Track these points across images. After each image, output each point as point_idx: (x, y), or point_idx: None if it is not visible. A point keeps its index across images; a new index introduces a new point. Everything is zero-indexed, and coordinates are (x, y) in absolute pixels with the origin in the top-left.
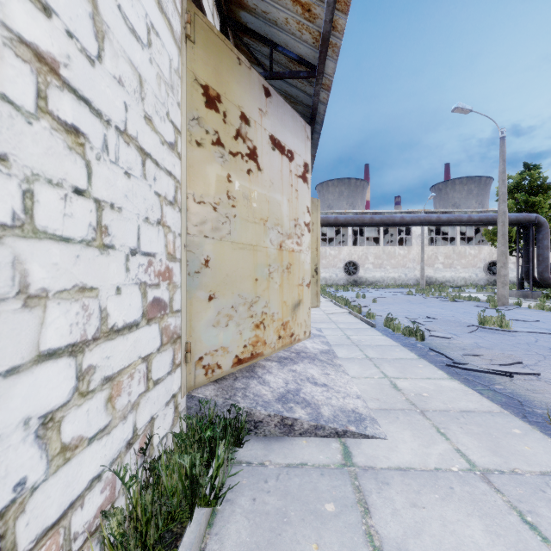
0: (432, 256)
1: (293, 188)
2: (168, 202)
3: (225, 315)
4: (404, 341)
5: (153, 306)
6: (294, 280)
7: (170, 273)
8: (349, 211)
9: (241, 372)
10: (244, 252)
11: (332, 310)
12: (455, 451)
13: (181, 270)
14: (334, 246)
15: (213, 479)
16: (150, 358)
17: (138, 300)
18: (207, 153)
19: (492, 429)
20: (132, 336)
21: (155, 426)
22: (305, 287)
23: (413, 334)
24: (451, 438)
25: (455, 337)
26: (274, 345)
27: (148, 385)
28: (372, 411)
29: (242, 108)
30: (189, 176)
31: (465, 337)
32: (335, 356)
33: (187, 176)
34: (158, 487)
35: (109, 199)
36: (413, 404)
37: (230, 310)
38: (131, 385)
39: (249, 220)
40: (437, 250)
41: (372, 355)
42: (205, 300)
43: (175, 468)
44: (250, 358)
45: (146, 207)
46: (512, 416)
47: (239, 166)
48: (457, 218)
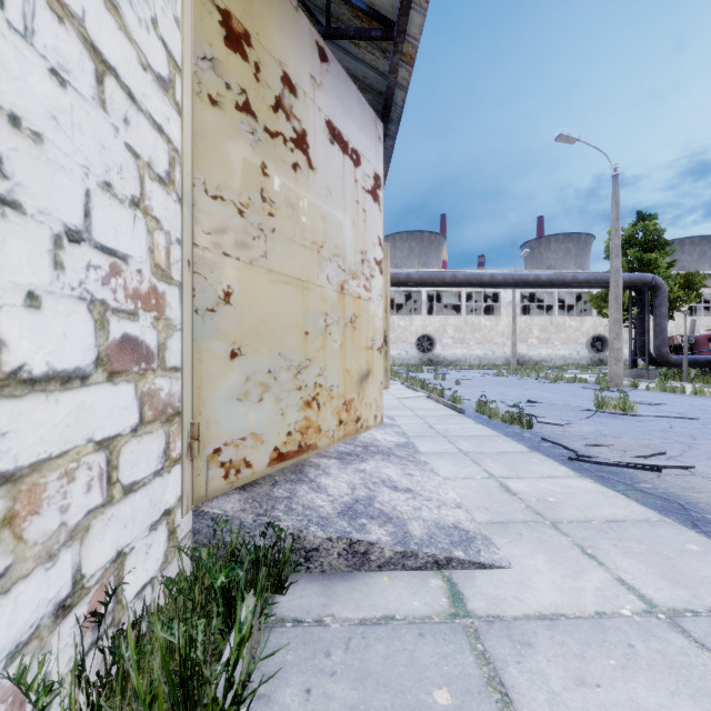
0: (525, 328)
1: (359, 206)
2: (155, 176)
3: (257, 383)
4: (505, 430)
5: (123, 349)
6: (361, 340)
7: (159, 300)
8: (422, 270)
9: (283, 474)
10: (287, 289)
11: (405, 394)
12: (618, 583)
13: (181, 302)
14: (404, 315)
15: (232, 666)
16: (115, 444)
17: (85, 332)
18: (227, 120)
19: (659, 545)
20: (70, 397)
21: (127, 568)
22: (375, 351)
23: (516, 421)
24: (606, 562)
25: (570, 423)
26: (332, 434)
27: (111, 493)
28: (482, 525)
29: (285, 65)
30: (197, 149)
31: (582, 424)
32: (417, 451)
33: (193, 150)
34: (128, 683)
35: (6, 102)
36: (538, 513)
37: (266, 376)
38: (67, 492)
39: (295, 241)
40: (531, 321)
41: (467, 448)
42: (224, 357)
43: (154, 652)
44: (298, 452)
45: (107, 162)
46: (679, 525)
47: (280, 155)
48: (560, 277)
